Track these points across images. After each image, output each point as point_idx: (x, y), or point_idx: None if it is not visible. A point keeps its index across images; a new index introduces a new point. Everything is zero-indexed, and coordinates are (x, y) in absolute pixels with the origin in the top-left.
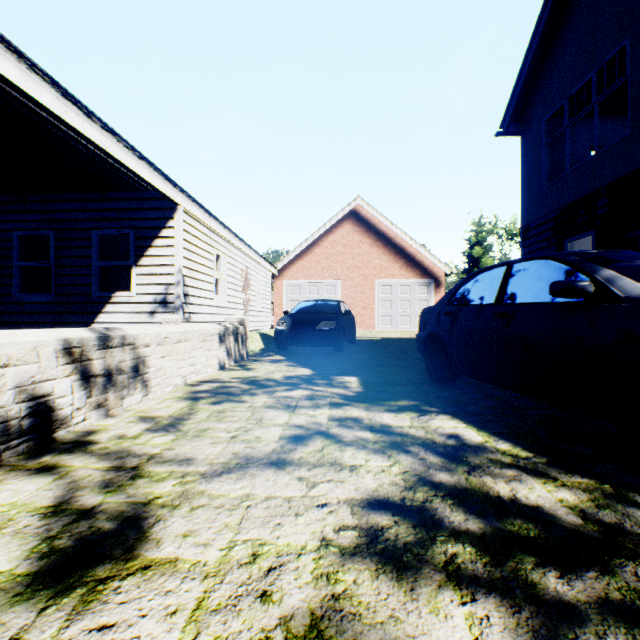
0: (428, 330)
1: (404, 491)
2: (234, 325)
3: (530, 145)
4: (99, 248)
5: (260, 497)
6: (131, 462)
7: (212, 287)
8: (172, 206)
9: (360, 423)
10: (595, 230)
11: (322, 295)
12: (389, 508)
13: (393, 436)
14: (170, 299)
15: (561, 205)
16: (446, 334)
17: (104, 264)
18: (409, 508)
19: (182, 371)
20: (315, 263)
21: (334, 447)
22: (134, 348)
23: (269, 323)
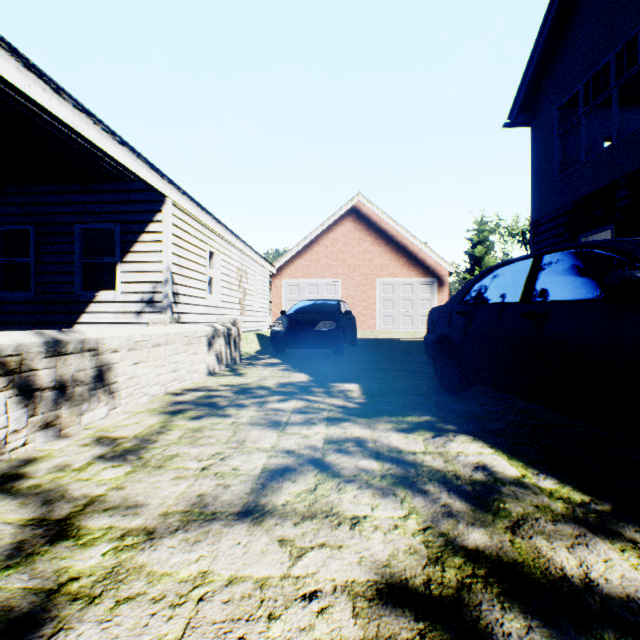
0: (438, 332)
1: (428, 566)
2: (225, 326)
3: (540, 136)
4: (82, 244)
5: (221, 579)
6: (60, 511)
7: (205, 286)
8: (160, 198)
9: (363, 447)
10: (614, 224)
11: (322, 295)
12: (409, 603)
13: (405, 467)
14: (158, 298)
15: (575, 198)
16: (460, 337)
17: (87, 261)
18: (439, 603)
19: (161, 378)
20: (315, 262)
21: (330, 485)
22: (97, 354)
23: (267, 323)
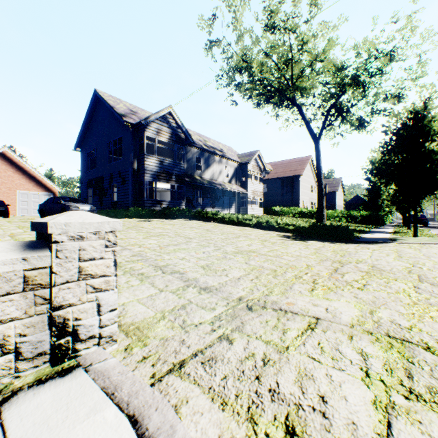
0: (41, 208)
1: None
2: None
3: (83, 158)
4: None
5: None
6: None
7: None
8: None
9: None
10: (93, 188)
11: None
12: None
13: None
14: None
15: (88, 179)
16: (45, 209)
17: None
18: None
19: None
20: None
21: None
22: None
23: None
